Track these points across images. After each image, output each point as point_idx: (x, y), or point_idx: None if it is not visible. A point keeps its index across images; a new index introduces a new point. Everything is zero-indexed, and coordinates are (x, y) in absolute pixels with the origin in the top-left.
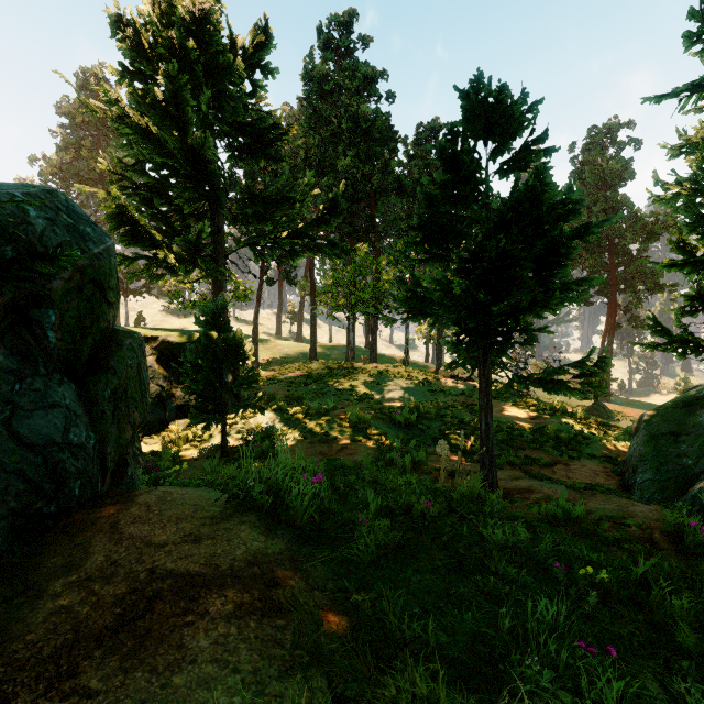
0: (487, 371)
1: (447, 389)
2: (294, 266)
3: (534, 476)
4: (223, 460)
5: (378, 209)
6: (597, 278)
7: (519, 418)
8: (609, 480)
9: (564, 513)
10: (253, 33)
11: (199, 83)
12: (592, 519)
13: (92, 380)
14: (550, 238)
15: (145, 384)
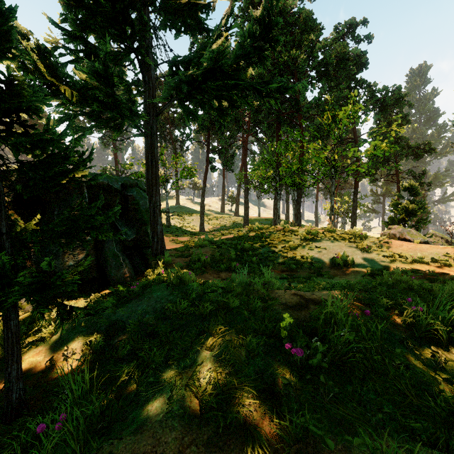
0: None
1: (407, 255)
2: (231, 158)
3: None
4: None
5: (302, 95)
6: None
7: None
8: None
9: None
10: None
11: None
12: None
13: None
14: None
15: None
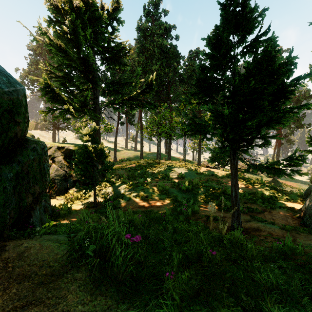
0: (236, 163)
1: (204, 173)
2: (133, 116)
3: (257, 220)
4: (94, 208)
5: (171, 89)
6: None
7: (241, 187)
8: (294, 220)
9: (290, 249)
10: (112, 3)
11: (86, 25)
12: (308, 254)
13: None
14: (282, 80)
15: (45, 170)
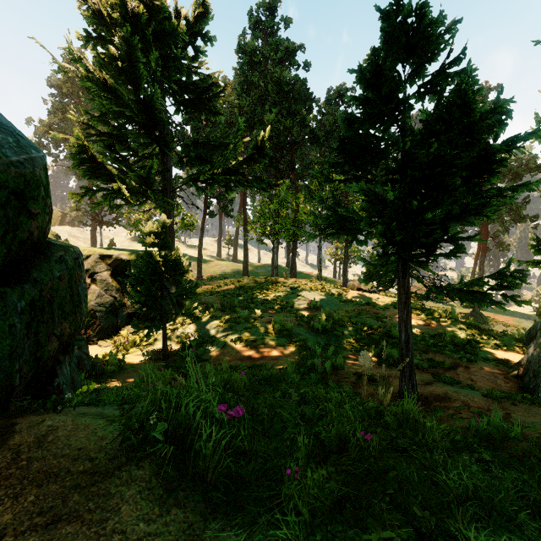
0: (407, 283)
1: (354, 300)
2: (230, 202)
3: (444, 381)
4: (163, 362)
5: (297, 155)
6: (537, 184)
7: (418, 324)
8: (509, 382)
9: (498, 430)
10: (195, 6)
11: (149, 45)
12: (529, 438)
13: (2, 291)
14: (485, 143)
15: (80, 295)
